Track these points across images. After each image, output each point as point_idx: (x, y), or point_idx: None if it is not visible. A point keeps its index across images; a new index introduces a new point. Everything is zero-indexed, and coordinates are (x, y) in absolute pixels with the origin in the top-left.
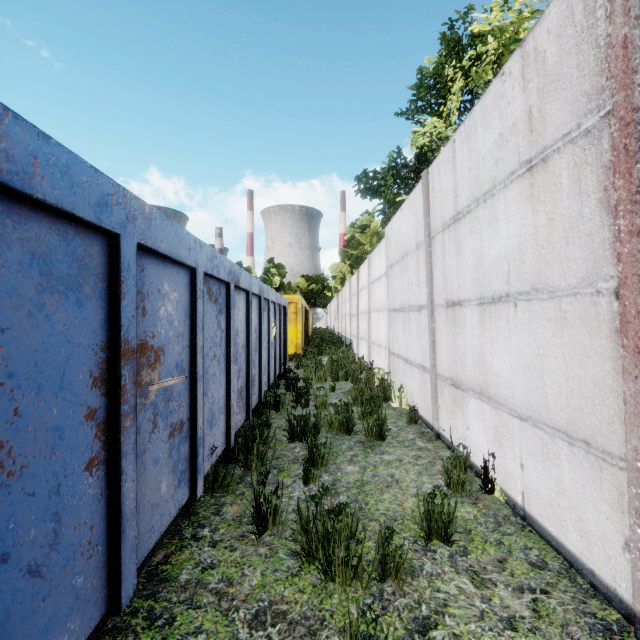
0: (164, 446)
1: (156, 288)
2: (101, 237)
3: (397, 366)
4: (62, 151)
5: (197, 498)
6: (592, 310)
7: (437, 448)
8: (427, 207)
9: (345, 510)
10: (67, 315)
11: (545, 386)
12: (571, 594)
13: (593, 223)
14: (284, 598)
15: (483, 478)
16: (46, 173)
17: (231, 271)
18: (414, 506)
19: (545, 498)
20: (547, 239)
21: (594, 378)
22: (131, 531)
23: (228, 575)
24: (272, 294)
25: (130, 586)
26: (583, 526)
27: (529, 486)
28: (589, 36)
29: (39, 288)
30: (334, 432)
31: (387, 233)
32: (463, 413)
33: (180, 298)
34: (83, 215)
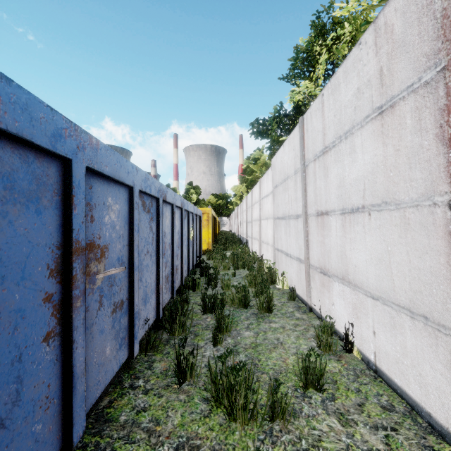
0: (108, 320)
1: (102, 201)
2: (57, 161)
3: (280, 258)
4: (22, 92)
5: (134, 357)
6: (430, 218)
7: (310, 318)
8: (302, 143)
9: (244, 368)
10: (28, 221)
11: (392, 274)
12: (414, 431)
13: (431, 152)
14: (198, 435)
15: (345, 341)
16: (8, 108)
17: (160, 189)
18: (294, 362)
19: (392, 357)
20: (394, 165)
21: (431, 269)
22: (81, 386)
23: (156, 416)
24: (190, 207)
25: (80, 428)
26: (422, 379)
27: (380, 348)
28: (428, 11)
29: (3, 200)
30: (235, 306)
31: (273, 163)
32: (329, 293)
33: (121, 209)
34: (40, 143)
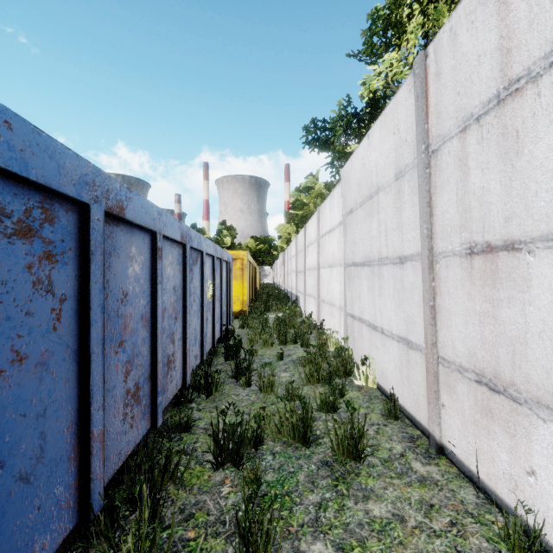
0: None
1: None
2: None
3: (358, 332)
4: None
5: None
6: None
7: (449, 479)
8: (424, 107)
9: None
10: None
11: None
12: None
13: None
14: None
15: None
16: None
17: (92, 183)
18: None
19: None
20: None
21: None
22: None
23: None
24: (208, 245)
25: None
26: None
27: None
28: None
29: None
30: (284, 439)
31: (345, 174)
32: (514, 440)
33: None
34: None
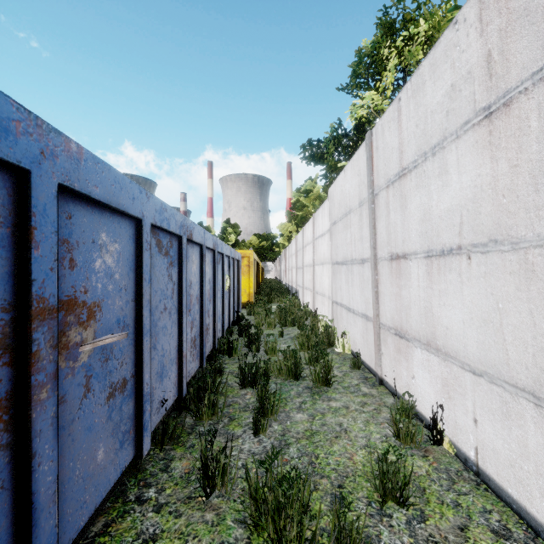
0: (101, 409)
1: (90, 238)
2: (3, 172)
3: (340, 314)
4: None
5: (143, 457)
6: None
7: (381, 394)
8: (371, 166)
9: (297, 481)
10: None
11: (505, 342)
12: None
13: None
14: None
15: (432, 429)
16: None
17: (183, 225)
18: (364, 460)
19: (504, 458)
20: (509, 187)
21: None
22: (49, 521)
23: None
24: (226, 249)
25: None
26: None
27: (484, 443)
28: None
29: None
30: (283, 377)
31: (330, 193)
32: (408, 362)
33: (122, 250)
34: None
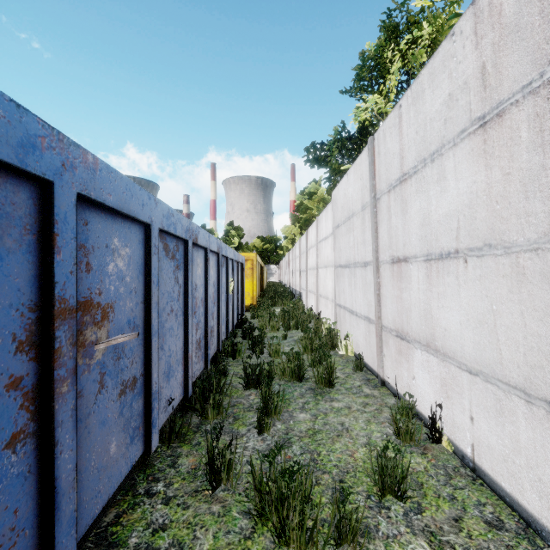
0: (113, 405)
1: (104, 243)
2: (29, 184)
3: (343, 317)
4: None
5: (151, 452)
6: None
7: (383, 395)
8: (373, 170)
9: (299, 472)
10: None
11: (499, 342)
12: None
13: None
14: None
15: (431, 428)
16: None
17: (189, 229)
18: (365, 457)
19: (498, 453)
20: (502, 194)
21: None
22: (69, 505)
23: (179, 538)
24: (230, 252)
25: None
26: (543, 487)
27: (480, 439)
28: None
29: None
30: (286, 379)
31: (334, 197)
32: (408, 363)
33: (133, 254)
34: None
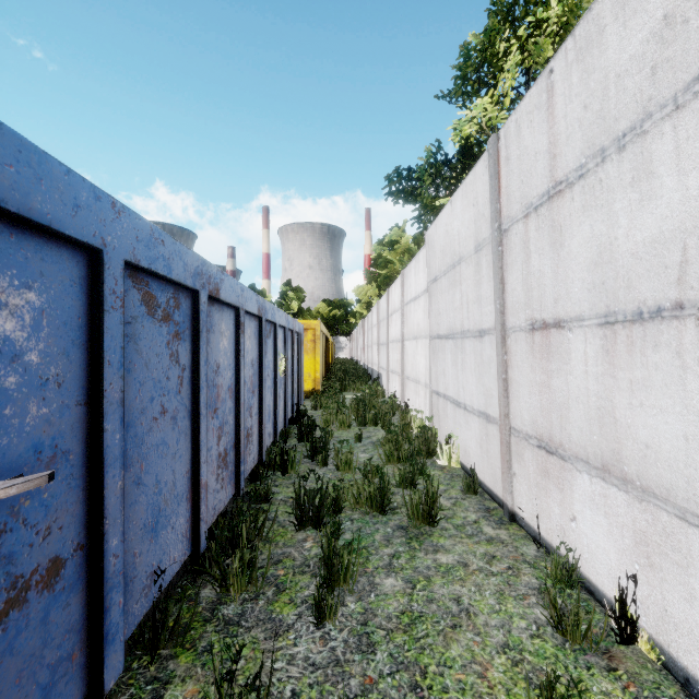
0: None
1: None
2: None
3: (443, 410)
4: None
5: (104, 695)
6: None
7: (515, 539)
8: (496, 187)
9: None
10: None
11: None
12: None
13: None
14: None
15: (618, 618)
16: None
17: (201, 272)
18: (508, 678)
19: None
20: None
21: None
22: None
23: None
24: (280, 316)
25: None
26: None
27: None
28: None
29: None
30: (362, 509)
31: (429, 238)
32: (563, 493)
33: (50, 305)
34: None
